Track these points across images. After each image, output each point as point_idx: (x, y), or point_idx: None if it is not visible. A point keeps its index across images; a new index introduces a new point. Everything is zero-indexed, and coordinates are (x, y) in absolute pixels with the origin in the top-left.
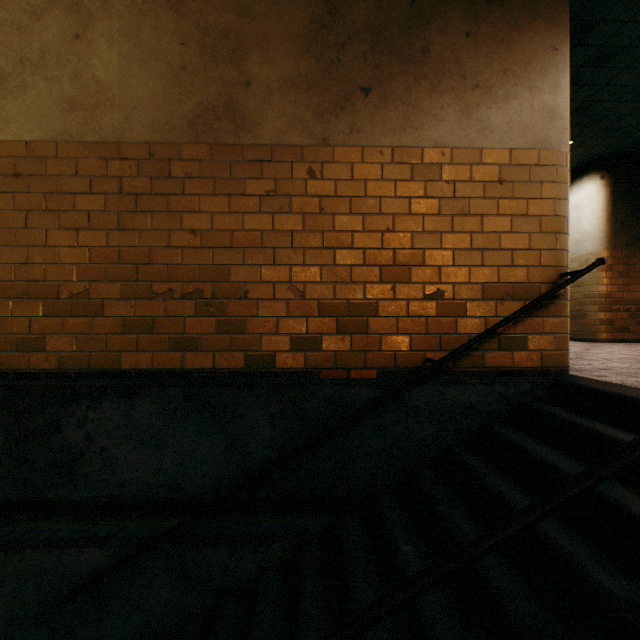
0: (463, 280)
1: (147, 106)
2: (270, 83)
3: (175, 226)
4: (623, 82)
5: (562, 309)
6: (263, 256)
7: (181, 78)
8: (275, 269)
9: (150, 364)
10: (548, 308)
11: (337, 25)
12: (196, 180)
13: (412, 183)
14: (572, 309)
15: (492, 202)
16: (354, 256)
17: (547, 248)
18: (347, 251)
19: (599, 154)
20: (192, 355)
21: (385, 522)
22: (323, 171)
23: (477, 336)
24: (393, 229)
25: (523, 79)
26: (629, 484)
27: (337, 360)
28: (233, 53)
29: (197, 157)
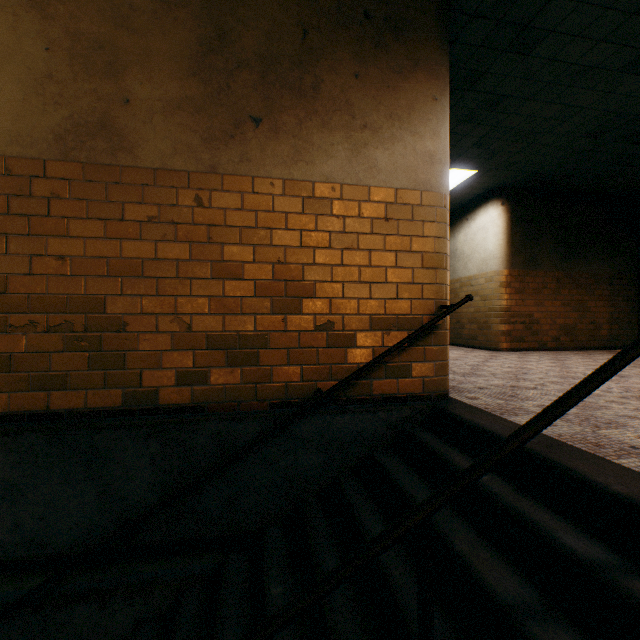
0: (352, 312)
1: (3, 114)
2: (153, 103)
3: (39, 251)
4: (511, 125)
5: (441, 338)
6: (145, 286)
7: (46, 87)
8: (158, 300)
9: (7, 406)
10: (429, 338)
11: (227, 50)
12: (65, 201)
13: (303, 216)
14: (480, 321)
15: (379, 238)
16: (244, 287)
17: (428, 282)
18: (237, 282)
19: (500, 183)
20: (60, 394)
21: (264, 561)
22: (212, 199)
23: (360, 368)
24: (284, 261)
25: (407, 124)
26: (465, 514)
27: (227, 393)
28: (110, 66)
29: (66, 176)
